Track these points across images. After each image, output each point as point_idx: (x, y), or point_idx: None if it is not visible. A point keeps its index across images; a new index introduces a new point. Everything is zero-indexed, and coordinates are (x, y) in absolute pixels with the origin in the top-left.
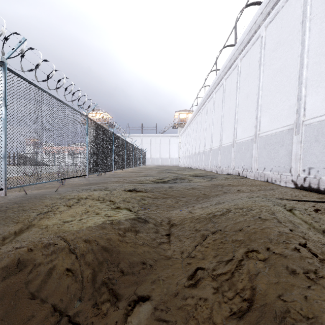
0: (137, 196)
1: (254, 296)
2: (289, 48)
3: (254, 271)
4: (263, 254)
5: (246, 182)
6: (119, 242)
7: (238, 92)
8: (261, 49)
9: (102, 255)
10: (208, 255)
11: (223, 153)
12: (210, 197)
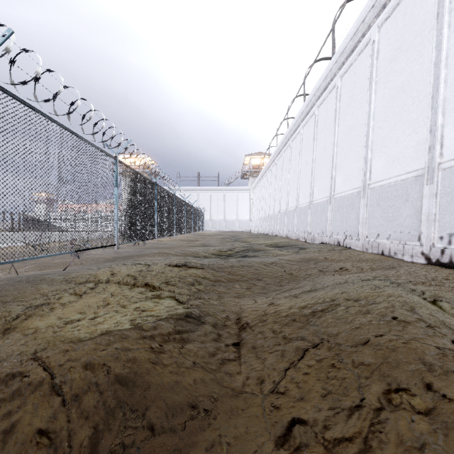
0: (189, 278)
1: None
2: (416, 55)
3: (412, 439)
4: (421, 399)
5: (351, 255)
6: (150, 366)
7: (337, 124)
8: (372, 59)
9: (116, 394)
10: (312, 392)
11: (314, 212)
12: (299, 279)
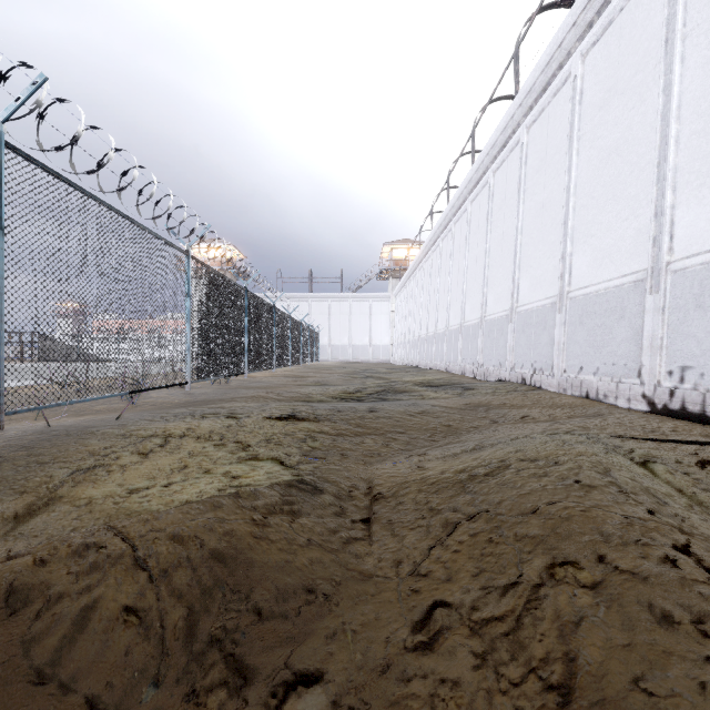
0: (299, 431)
1: (573, 679)
2: (636, 101)
3: (571, 614)
4: (590, 572)
5: (540, 399)
6: (253, 541)
7: (522, 200)
8: (573, 103)
9: (212, 571)
10: (461, 572)
11: (488, 334)
12: (461, 433)
